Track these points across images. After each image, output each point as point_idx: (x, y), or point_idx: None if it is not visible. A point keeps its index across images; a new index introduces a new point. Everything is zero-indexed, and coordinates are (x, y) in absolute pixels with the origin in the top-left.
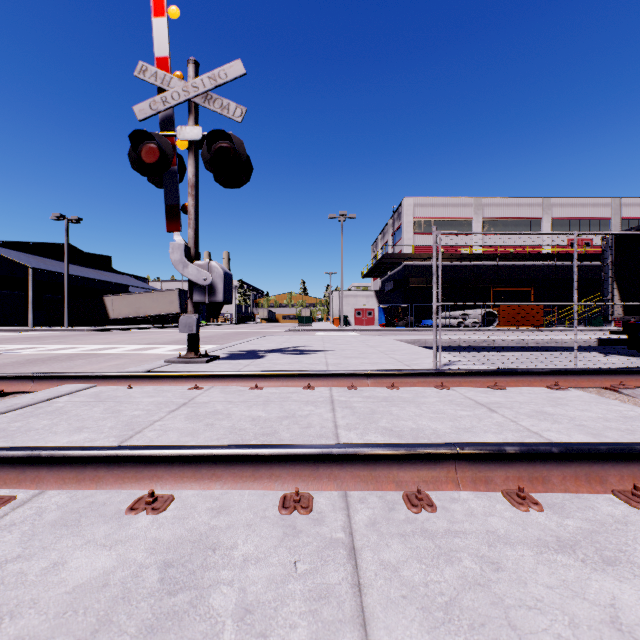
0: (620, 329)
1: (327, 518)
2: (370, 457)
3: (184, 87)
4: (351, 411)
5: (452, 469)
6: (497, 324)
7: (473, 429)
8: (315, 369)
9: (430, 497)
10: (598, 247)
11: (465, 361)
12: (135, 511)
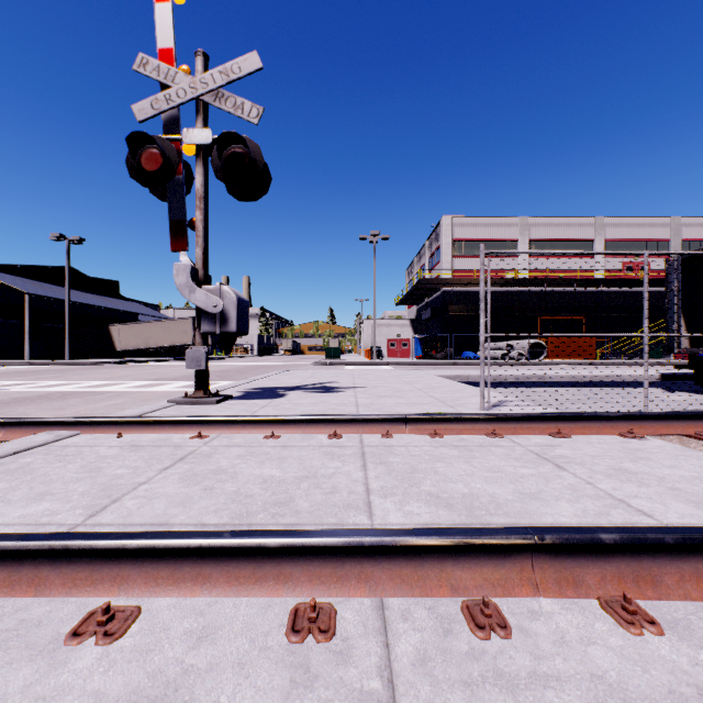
0: (681, 362)
1: (356, 650)
2: (415, 549)
3: (191, 83)
4: (386, 468)
5: (527, 565)
6: (545, 356)
7: (541, 495)
8: (343, 411)
9: (501, 611)
10: (656, 271)
11: (516, 401)
12: (78, 638)
